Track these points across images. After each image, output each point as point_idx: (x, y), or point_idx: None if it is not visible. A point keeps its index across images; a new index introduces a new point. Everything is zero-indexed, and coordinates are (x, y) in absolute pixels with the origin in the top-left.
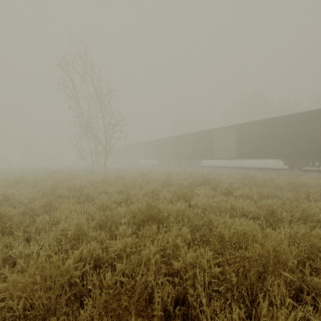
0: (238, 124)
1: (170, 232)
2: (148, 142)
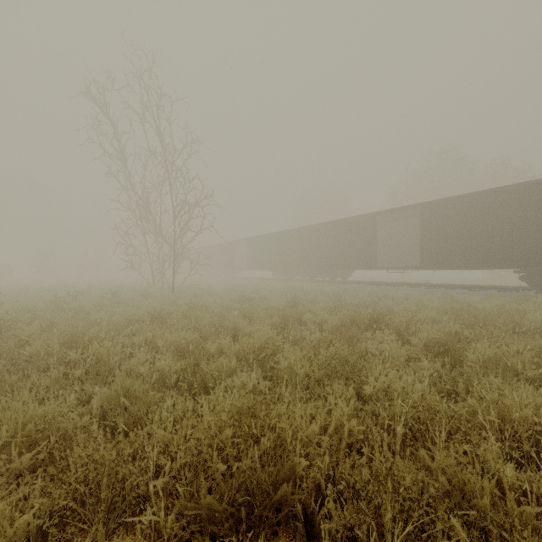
0: (426, 203)
1: (316, 527)
2: (255, 239)
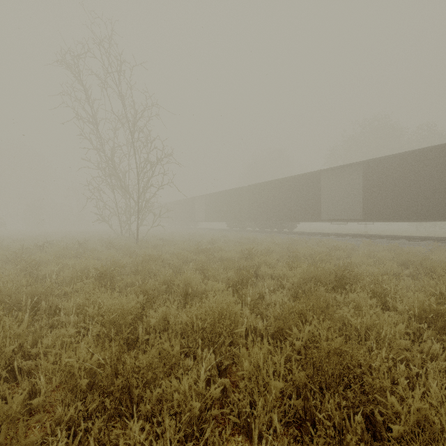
0: (368, 160)
1: None
2: (212, 195)
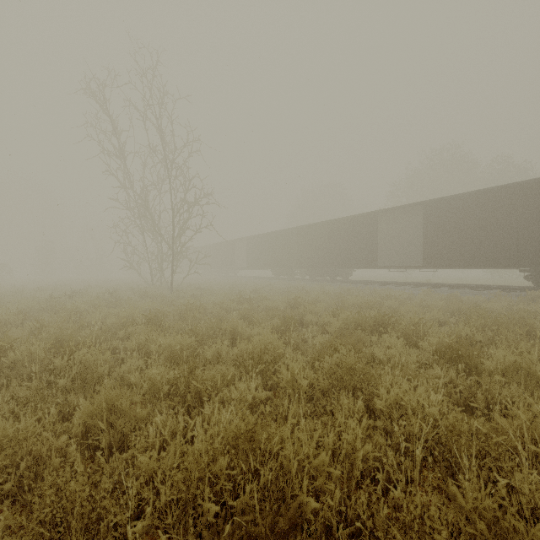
0: (429, 201)
1: None
2: (255, 238)
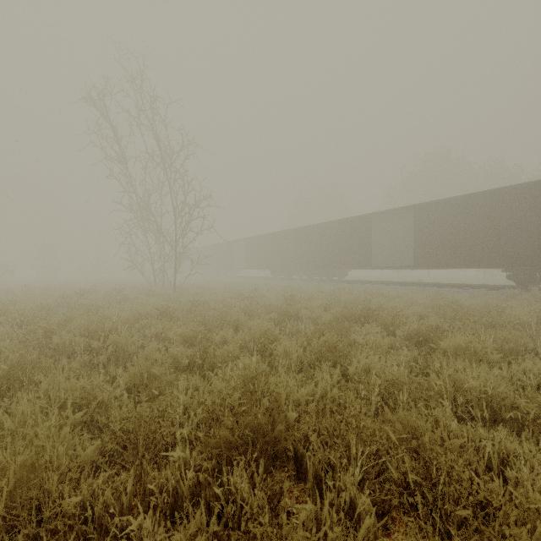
0: (419, 204)
1: (304, 464)
2: (254, 239)
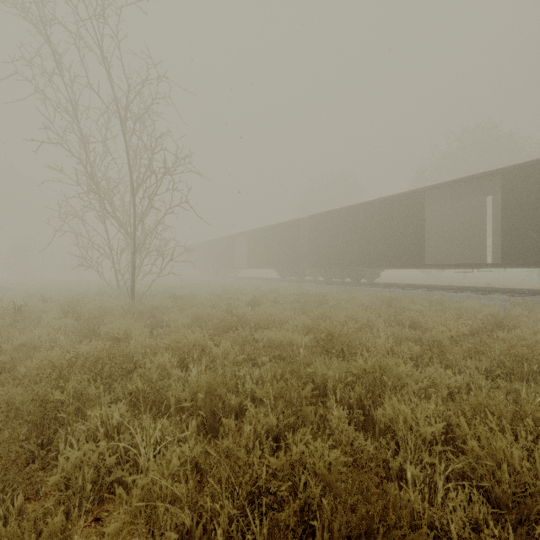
0: (513, 166)
1: None
2: (257, 232)
